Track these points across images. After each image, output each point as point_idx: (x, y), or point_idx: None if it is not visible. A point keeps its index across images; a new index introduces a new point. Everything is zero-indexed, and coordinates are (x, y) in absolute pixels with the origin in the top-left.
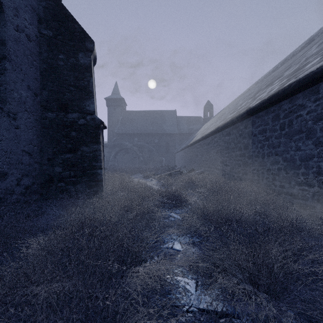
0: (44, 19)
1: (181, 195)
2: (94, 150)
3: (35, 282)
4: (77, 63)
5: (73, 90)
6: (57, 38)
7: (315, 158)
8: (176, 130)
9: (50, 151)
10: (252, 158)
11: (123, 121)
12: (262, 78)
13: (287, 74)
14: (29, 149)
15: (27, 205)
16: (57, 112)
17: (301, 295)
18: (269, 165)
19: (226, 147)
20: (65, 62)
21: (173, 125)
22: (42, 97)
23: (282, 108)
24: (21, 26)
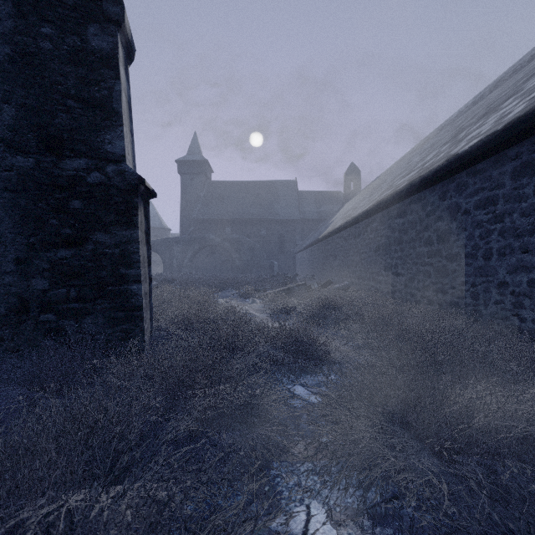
0: None
1: (316, 341)
2: (123, 240)
3: None
4: (84, 48)
5: (75, 106)
6: None
7: None
8: (297, 214)
9: (22, 243)
10: (458, 260)
11: (207, 200)
12: (453, 118)
13: None
14: None
15: None
16: (37, 156)
17: None
18: (504, 275)
19: (397, 239)
20: (56, 44)
21: (291, 205)
22: (1, 120)
23: None
24: None
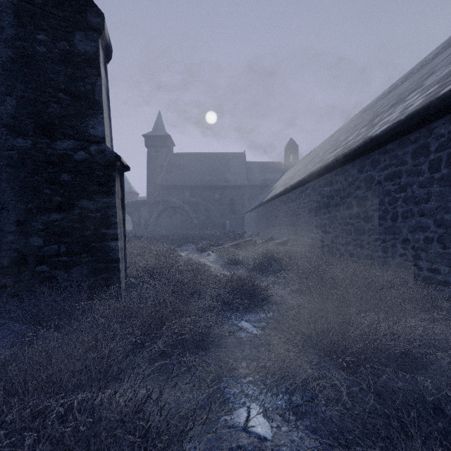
0: None
1: (259, 286)
2: (103, 206)
3: None
4: (72, 51)
5: (64, 98)
6: (33, 2)
7: None
8: (245, 181)
9: (21, 208)
10: (372, 221)
11: (169, 168)
12: (373, 104)
13: (435, 81)
14: None
15: None
16: (34, 138)
17: None
18: (406, 233)
19: (326, 204)
20: (49, 48)
21: (241, 174)
22: (4, 109)
23: (434, 133)
24: None
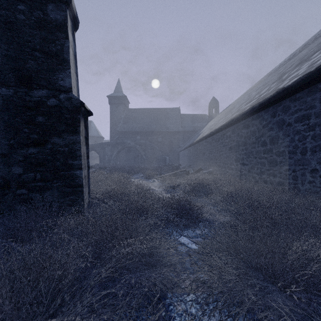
0: None
1: (194, 207)
2: (70, 142)
3: None
4: (45, 19)
5: (39, 56)
6: None
7: None
8: (180, 128)
9: (5, 144)
10: (283, 155)
11: (125, 119)
12: (276, 69)
13: None
14: None
15: None
16: (15, 88)
17: None
18: (315, 164)
19: (243, 142)
20: (27, 16)
21: (177, 123)
22: None
23: None
24: None
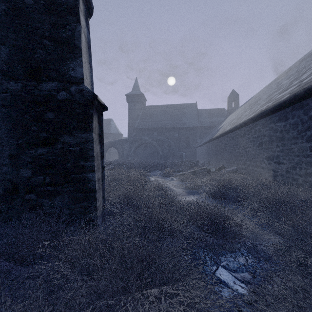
0: None
1: (232, 223)
2: (82, 141)
3: None
4: (55, 1)
5: (48, 44)
6: None
7: None
8: (197, 123)
9: (13, 144)
10: None
11: (143, 117)
12: (311, 53)
13: None
14: None
15: None
16: (23, 81)
17: None
18: None
19: (279, 137)
20: (35, 0)
21: (193, 118)
22: None
23: None
24: None
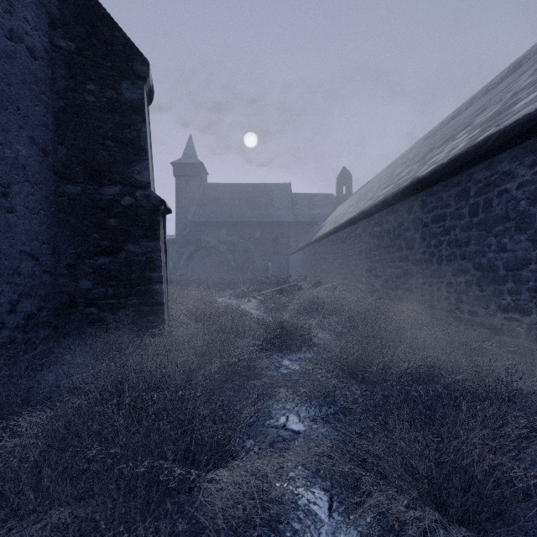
0: (60, 22)
1: (301, 328)
2: (148, 250)
3: (19, 509)
4: (119, 99)
5: (112, 145)
6: (83, 54)
7: (532, 264)
8: (290, 216)
9: (71, 252)
10: (420, 264)
11: (202, 202)
12: (435, 130)
13: (481, 121)
14: (32, 248)
15: (28, 347)
16: (83, 185)
17: (533, 530)
18: (450, 277)
19: (376, 245)
20: (97, 97)
21: (285, 208)
22: (56, 157)
23: (473, 178)
24: (19, 32)
